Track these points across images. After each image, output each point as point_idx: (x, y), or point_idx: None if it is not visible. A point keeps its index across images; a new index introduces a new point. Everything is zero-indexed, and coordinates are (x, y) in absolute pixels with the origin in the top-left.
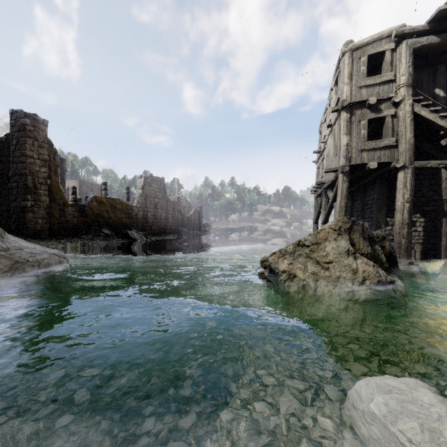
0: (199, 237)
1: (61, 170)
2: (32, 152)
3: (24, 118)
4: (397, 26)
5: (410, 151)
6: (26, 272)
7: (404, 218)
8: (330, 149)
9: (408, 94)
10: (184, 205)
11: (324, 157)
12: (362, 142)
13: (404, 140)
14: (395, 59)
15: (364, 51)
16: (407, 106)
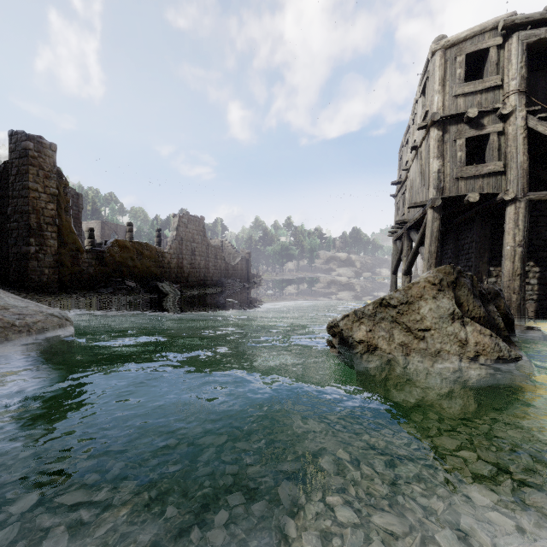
0: (247, 291)
1: (77, 208)
2: (36, 184)
3: (25, 141)
4: (505, 14)
5: (523, 179)
6: (9, 340)
7: (515, 267)
8: (414, 178)
9: (520, 104)
10: (228, 251)
11: (406, 189)
12: (459, 168)
13: (514, 164)
14: (503, 59)
15: (461, 48)
16: (519, 119)
